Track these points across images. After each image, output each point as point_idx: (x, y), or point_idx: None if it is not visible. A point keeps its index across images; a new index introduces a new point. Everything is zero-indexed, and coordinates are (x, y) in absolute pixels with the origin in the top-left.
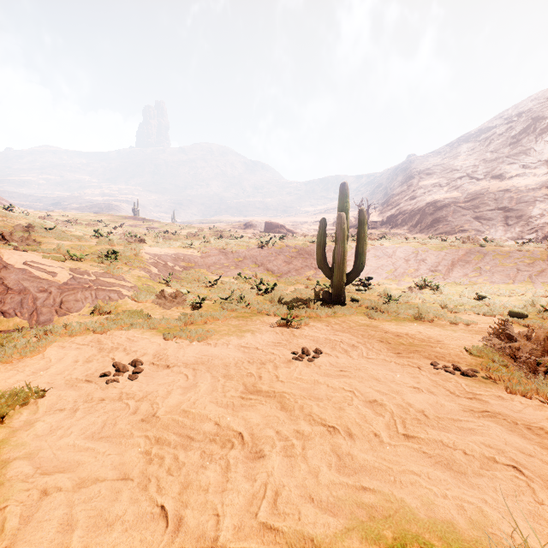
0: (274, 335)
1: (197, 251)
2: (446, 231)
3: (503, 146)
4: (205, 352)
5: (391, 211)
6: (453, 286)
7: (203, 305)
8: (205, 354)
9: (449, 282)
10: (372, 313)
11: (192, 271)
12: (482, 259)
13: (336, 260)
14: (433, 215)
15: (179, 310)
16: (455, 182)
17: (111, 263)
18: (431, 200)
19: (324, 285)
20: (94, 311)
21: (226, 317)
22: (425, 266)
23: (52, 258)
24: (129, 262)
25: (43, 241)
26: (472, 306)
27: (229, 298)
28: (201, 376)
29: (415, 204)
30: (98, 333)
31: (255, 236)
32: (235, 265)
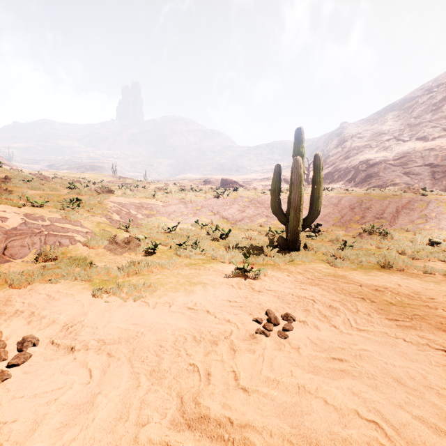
0: (229, 289)
1: (159, 200)
2: (379, 185)
3: (426, 113)
4: (137, 318)
5: (328, 169)
6: (401, 232)
7: (158, 250)
8: (136, 323)
9: (396, 228)
10: (334, 261)
11: (153, 218)
12: (426, 206)
13: (292, 205)
14: (366, 171)
15: (131, 256)
16: (383, 144)
17: (73, 209)
18: (363, 159)
19: (275, 231)
20: (39, 257)
21: (176, 265)
22: (371, 214)
23: (8, 203)
24: (92, 209)
25: (16, 190)
26: (430, 253)
27: (184, 243)
28: (114, 372)
29: (349, 162)
30: (16, 287)
31: (212, 189)
32: (194, 213)
